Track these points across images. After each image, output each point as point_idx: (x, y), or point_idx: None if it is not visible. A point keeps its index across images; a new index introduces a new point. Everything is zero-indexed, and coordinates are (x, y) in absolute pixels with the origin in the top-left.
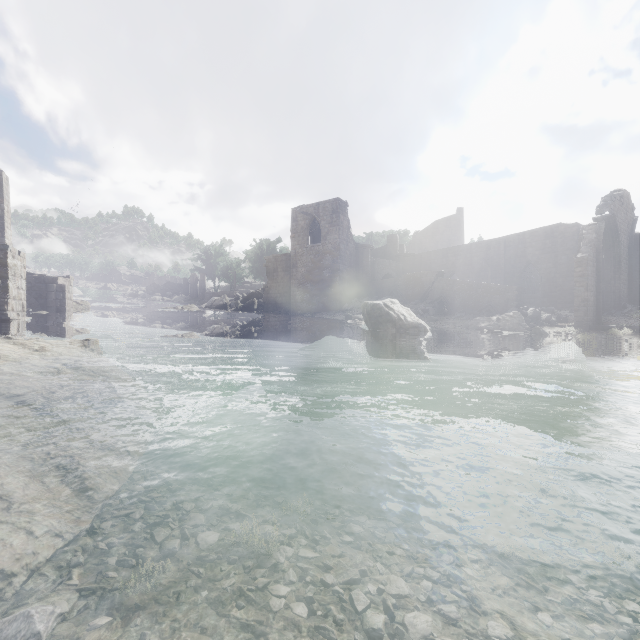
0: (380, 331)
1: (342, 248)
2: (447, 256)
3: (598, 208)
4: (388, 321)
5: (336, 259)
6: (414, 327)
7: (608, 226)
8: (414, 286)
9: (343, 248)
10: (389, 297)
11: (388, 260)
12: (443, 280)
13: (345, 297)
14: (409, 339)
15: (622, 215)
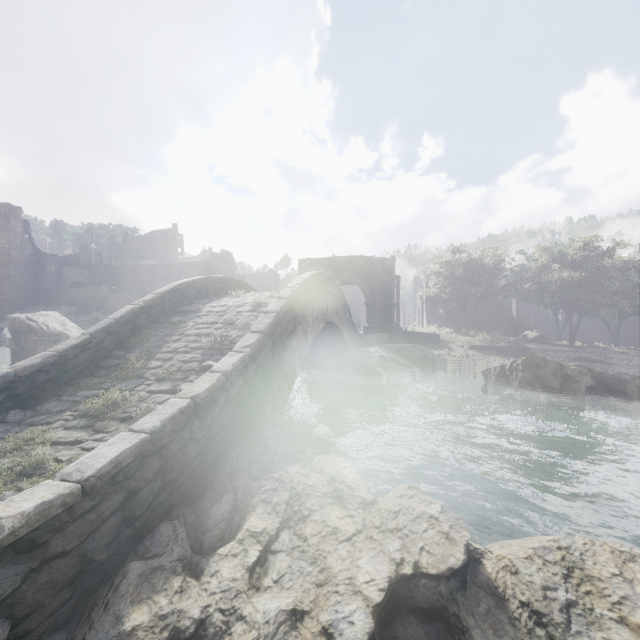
0: (22, 339)
1: (14, 254)
2: (138, 271)
3: (207, 260)
4: (30, 331)
5: (5, 265)
6: (56, 335)
7: (211, 272)
8: (93, 298)
9: (15, 254)
10: (70, 305)
11: (79, 269)
12: (115, 295)
13: (18, 303)
14: (50, 344)
15: (224, 265)
